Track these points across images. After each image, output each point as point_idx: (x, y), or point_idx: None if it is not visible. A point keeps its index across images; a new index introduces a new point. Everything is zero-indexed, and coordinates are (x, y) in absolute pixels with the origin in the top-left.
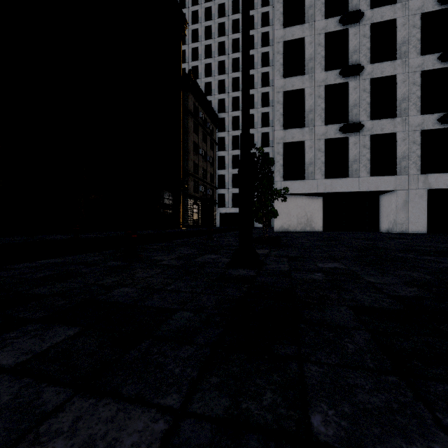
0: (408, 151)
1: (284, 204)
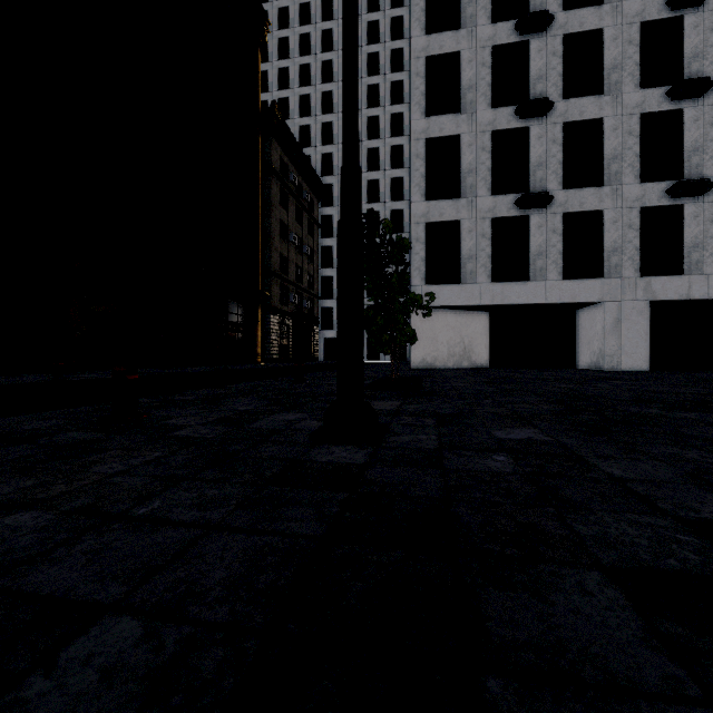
0: (621, 240)
1: (427, 323)
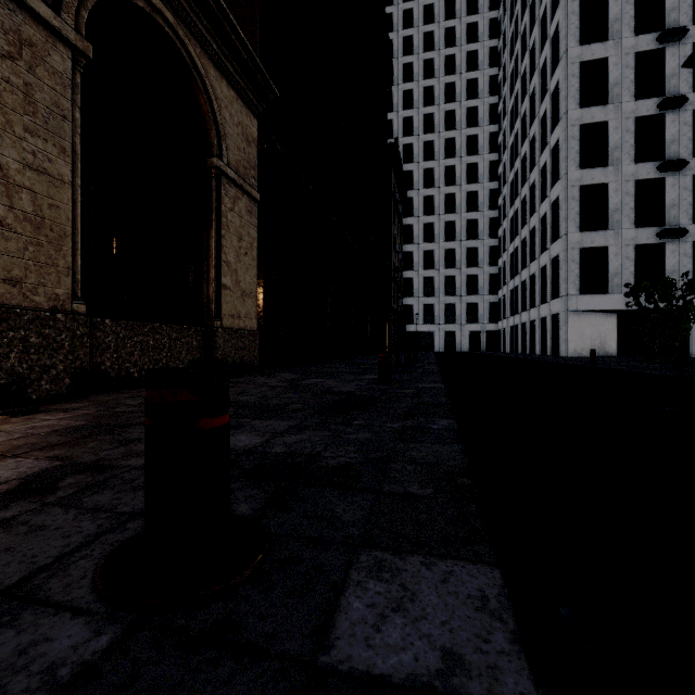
0: None
1: (577, 322)
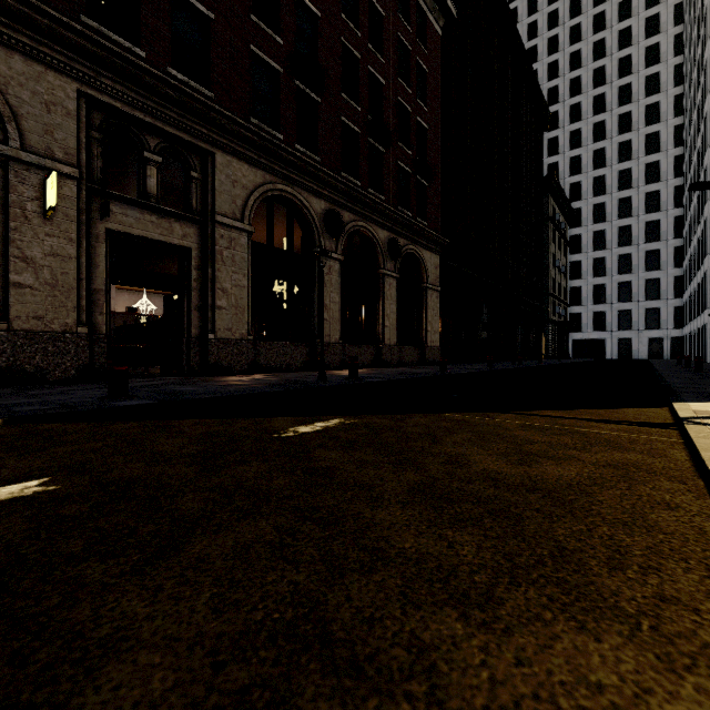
0: None
1: None
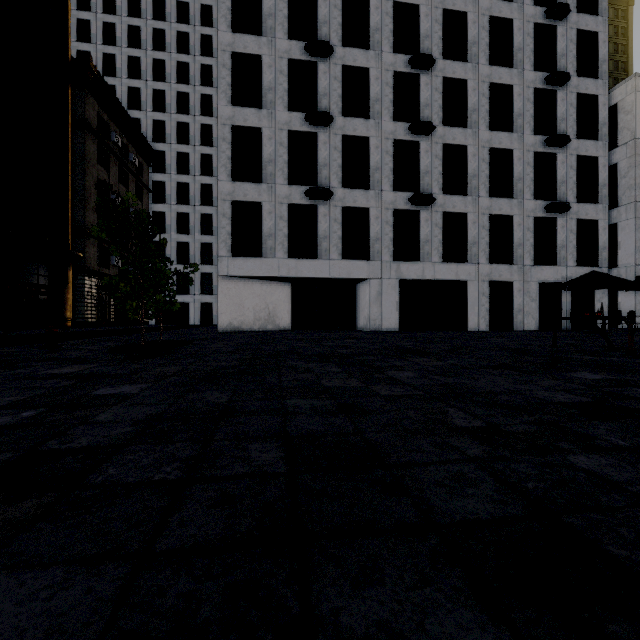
0: (381, 232)
1: (234, 290)
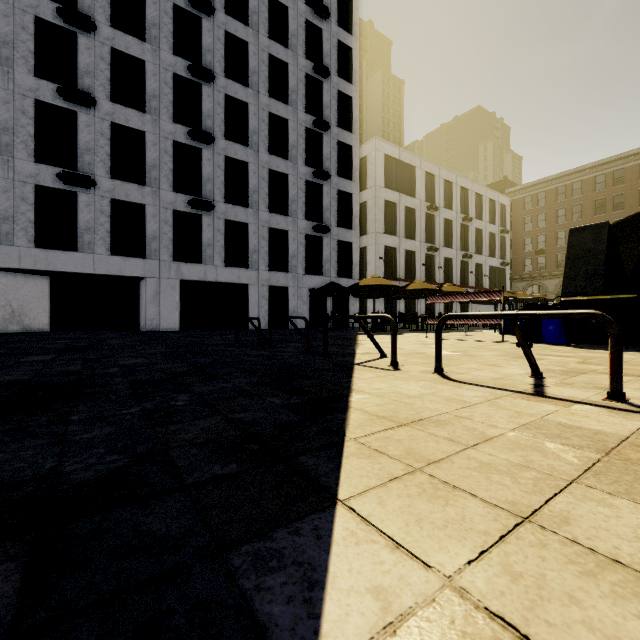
0: (160, 231)
1: None
